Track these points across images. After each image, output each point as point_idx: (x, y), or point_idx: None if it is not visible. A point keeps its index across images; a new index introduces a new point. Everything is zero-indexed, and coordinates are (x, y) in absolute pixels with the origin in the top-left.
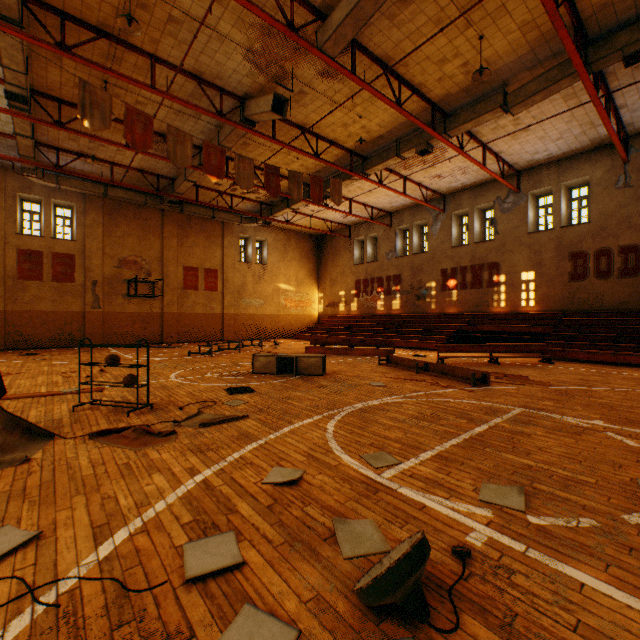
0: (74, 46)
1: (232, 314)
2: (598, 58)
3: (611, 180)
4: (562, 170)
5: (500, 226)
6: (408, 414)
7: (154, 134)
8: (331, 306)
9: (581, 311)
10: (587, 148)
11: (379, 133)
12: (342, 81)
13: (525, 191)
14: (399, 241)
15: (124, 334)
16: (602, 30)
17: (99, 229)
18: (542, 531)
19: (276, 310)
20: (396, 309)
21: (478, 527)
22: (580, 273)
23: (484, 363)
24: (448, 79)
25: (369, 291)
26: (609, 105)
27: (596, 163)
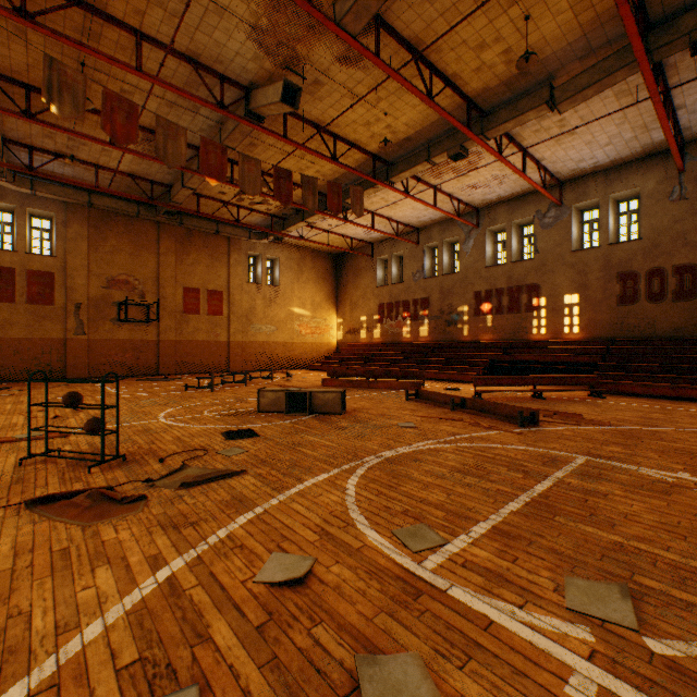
0: (38, 13)
1: (239, 342)
2: (661, 45)
3: (665, 192)
4: (610, 181)
5: (540, 243)
6: (448, 466)
7: (144, 131)
8: (351, 333)
9: (631, 338)
10: (638, 156)
11: (406, 134)
12: (364, 69)
13: (568, 204)
14: (427, 260)
15: (113, 365)
16: (666, 12)
17: (83, 243)
18: (677, 671)
19: (289, 337)
20: (424, 336)
21: (578, 664)
22: (630, 296)
23: (527, 398)
24: (487, 69)
25: (394, 316)
26: (667, 104)
27: (648, 173)
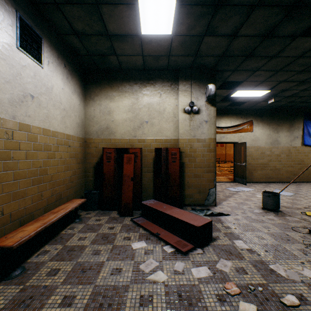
0: None
1: (228, 153)
2: None
3: None
4: None
5: None
6: None
7: None
8: None
9: None
10: None
11: None
12: None
13: None
14: None
15: None
16: None
17: None
18: None
19: None
20: None
21: None
22: None
23: None
24: None
25: None
26: None
27: None
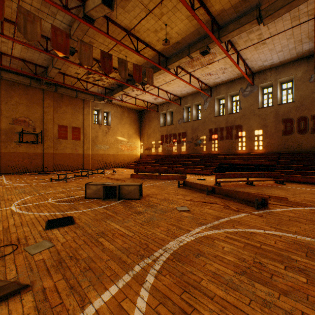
0: None
1: (89, 154)
2: None
3: (307, 77)
4: (278, 72)
5: (242, 104)
6: (230, 263)
7: None
8: (147, 149)
9: (289, 152)
10: (293, 59)
11: (177, 39)
12: None
13: (257, 84)
14: (185, 113)
15: (16, 166)
16: None
17: None
18: None
19: (116, 152)
20: (183, 151)
21: None
22: (289, 130)
23: (244, 184)
24: None
25: (168, 141)
26: None
27: (298, 68)
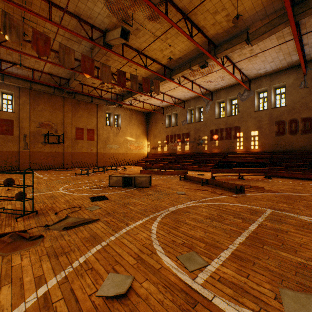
0: None
1: (102, 153)
2: (300, 12)
3: (297, 84)
4: (272, 79)
5: (240, 108)
6: (203, 215)
7: (55, 52)
8: (154, 149)
9: (282, 151)
10: (285, 67)
11: (179, 55)
12: (160, 23)
13: (253, 90)
14: (188, 115)
15: (42, 163)
16: None
17: (27, 106)
18: None
19: (125, 151)
20: (187, 150)
21: None
22: (281, 132)
23: (236, 179)
24: (218, 24)
25: (173, 141)
26: (300, 42)
27: (289, 75)
